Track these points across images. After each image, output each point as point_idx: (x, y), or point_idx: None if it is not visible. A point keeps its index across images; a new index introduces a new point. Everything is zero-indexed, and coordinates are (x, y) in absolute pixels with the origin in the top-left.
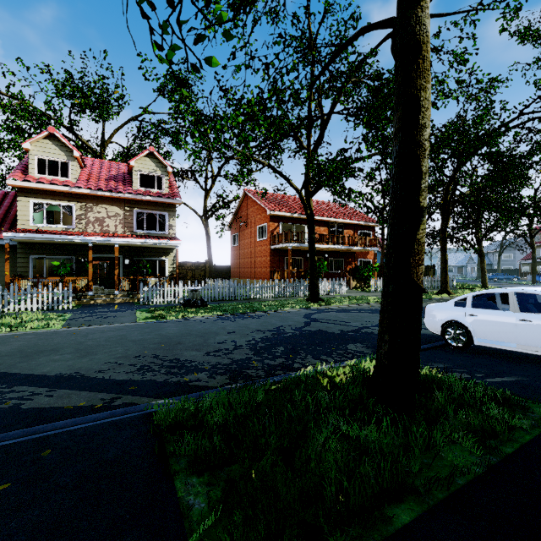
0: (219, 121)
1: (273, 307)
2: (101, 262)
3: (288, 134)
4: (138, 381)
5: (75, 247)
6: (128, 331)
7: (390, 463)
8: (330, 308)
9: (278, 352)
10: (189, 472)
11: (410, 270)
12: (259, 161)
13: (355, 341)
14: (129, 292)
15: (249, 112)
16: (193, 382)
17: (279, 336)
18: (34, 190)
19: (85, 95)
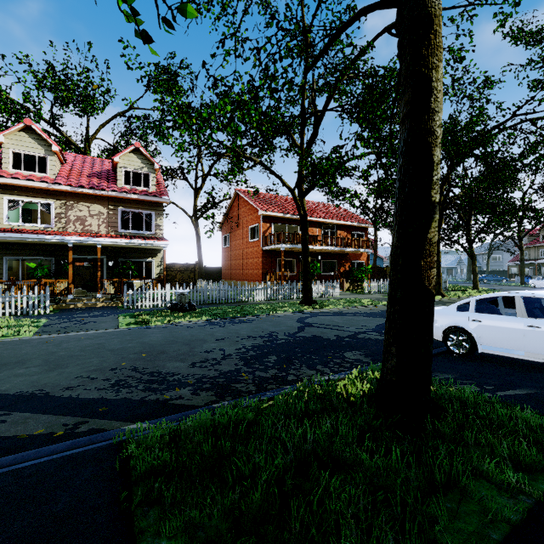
0: (206, 109)
1: (265, 310)
2: (86, 263)
3: (281, 132)
4: (110, 400)
5: (54, 247)
6: (108, 339)
7: (409, 513)
8: (324, 311)
9: (270, 362)
10: (158, 532)
11: (421, 274)
12: (251, 159)
13: (352, 348)
14: (113, 295)
15: (239, 100)
16: (175, 400)
17: (271, 343)
18: (8, 186)
19: (68, 89)
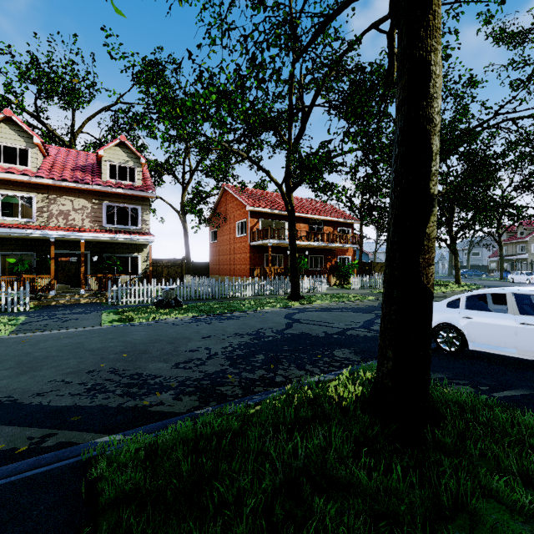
0: (190, 98)
1: (252, 306)
2: (72, 258)
3: (268, 127)
4: (84, 408)
5: (36, 242)
6: (88, 338)
7: None
8: (312, 306)
9: (258, 362)
10: None
11: (419, 272)
12: (238, 153)
13: (341, 345)
14: (97, 291)
15: (225, 89)
16: (154, 407)
17: (259, 340)
18: None
19: (52, 81)
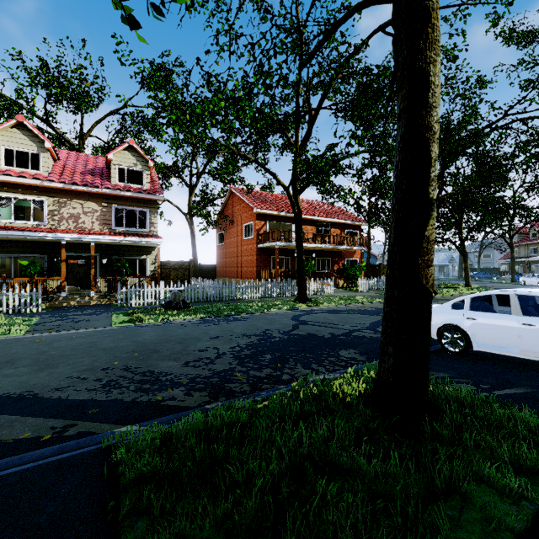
0: (199, 105)
1: (259, 308)
2: (80, 261)
3: (275, 130)
4: (100, 402)
5: (47, 245)
6: (100, 338)
7: (410, 523)
8: (319, 308)
9: (265, 361)
10: None
11: (418, 273)
12: (245, 156)
13: (347, 346)
14: (106, 293)
15: (233, 96)
16: (167, 401)
17: (266, 341)
18: (0, 183)
19: (62, 85)
